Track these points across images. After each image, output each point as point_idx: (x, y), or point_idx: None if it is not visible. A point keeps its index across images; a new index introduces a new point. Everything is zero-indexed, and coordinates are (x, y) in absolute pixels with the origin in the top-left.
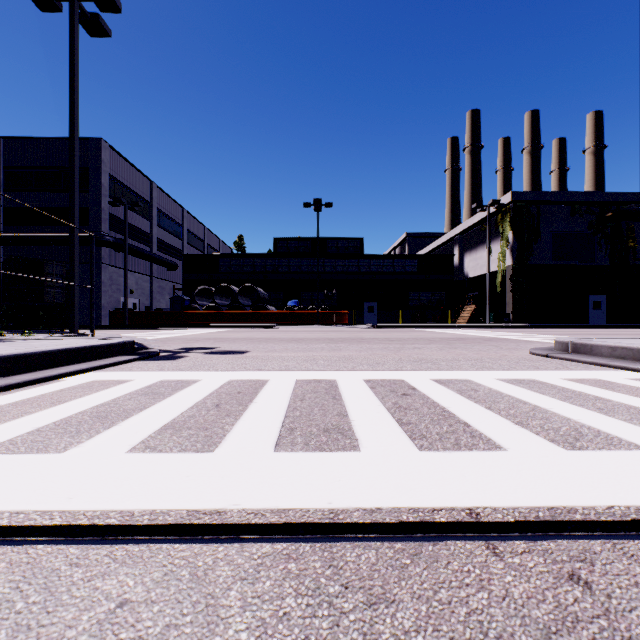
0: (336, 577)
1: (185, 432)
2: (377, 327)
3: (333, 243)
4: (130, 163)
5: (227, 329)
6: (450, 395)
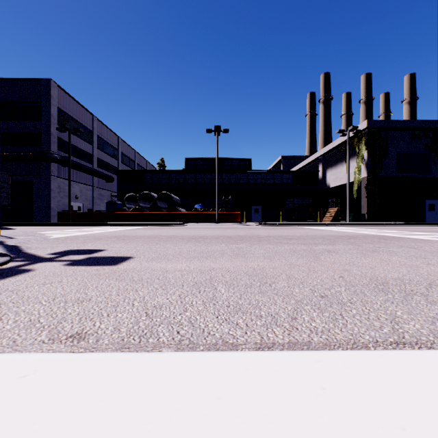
0: None
1: None
2: (264, 224)
3: (229, 162)
4: (75, 100)
5: (145, 226)
6: None
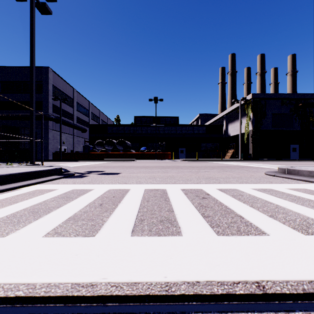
0: None
1: (80, 222)
2: (185, 160)
3: (163, 119)
4: (63, 79)
5: (111, 161)
6: (228, 198)
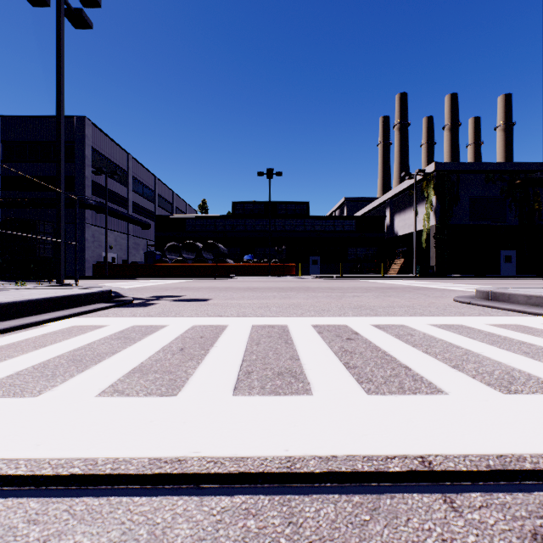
0: (296, 537)
1: (151, 376)
2: (320, 278)
3: (283, 206)
4: (110, 138)
5: (192, 279)
6: (389, 339)
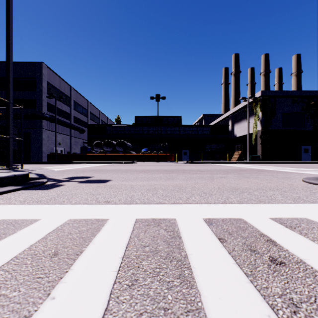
0: None
1: None
2: (190, 163)
3: (166, 119)
4: (59, 76)
5: (109, 164)
6: None
